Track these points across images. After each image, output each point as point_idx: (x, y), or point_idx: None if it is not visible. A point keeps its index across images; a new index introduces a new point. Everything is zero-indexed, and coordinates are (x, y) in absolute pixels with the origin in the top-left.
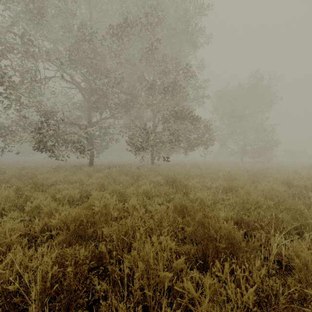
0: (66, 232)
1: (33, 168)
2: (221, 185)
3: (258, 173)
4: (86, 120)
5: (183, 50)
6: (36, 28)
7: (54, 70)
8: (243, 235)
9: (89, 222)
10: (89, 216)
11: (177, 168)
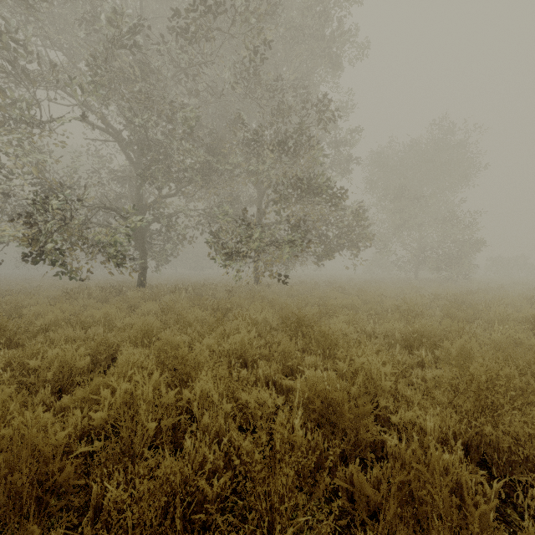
0: (4, 489)
1: (27, 292)
2: (399, 332)
3: (456, 302)
4: (133, 201)
5: (313, 72)
6: (33, 23)
7: (69, 106)
8: (498, 490)
9: (33, 497)
10: (87, 428)
11: (303, 291)
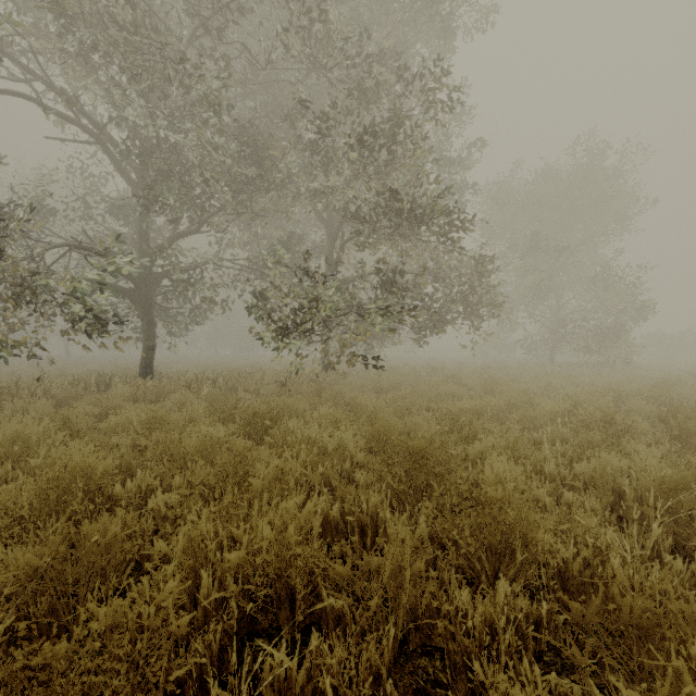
0: None
1: None
2: (640, 487)
3: (653, 402)
4: (134, 244)
5: (413, 43)
6: None
7: (18, 81)
8: None
9: None
10: None
11: (396, 382)
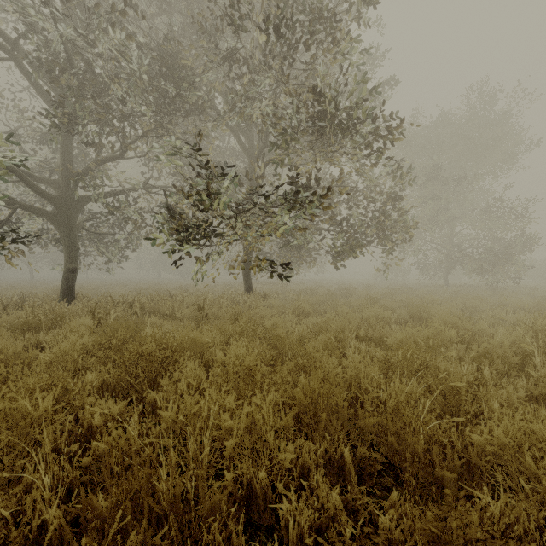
0: None
1: None
2: None
3: None
4: (58, 168)
5: None
6: None
7: None
8: None
9: None
10: None
11: (315, 304)
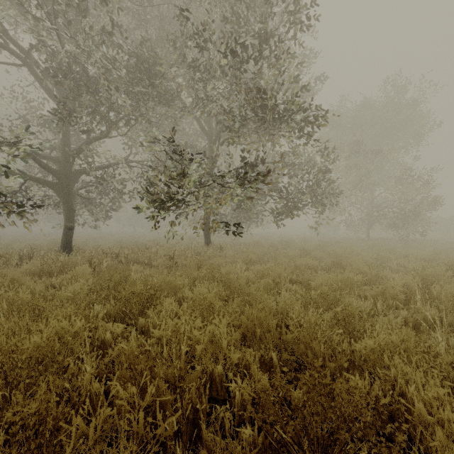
0: None
1: None
2: None
3: None
4: (59, 147)
5: None
6: None
7: None
8: None
9: None
10: None
11: (260, 254)
